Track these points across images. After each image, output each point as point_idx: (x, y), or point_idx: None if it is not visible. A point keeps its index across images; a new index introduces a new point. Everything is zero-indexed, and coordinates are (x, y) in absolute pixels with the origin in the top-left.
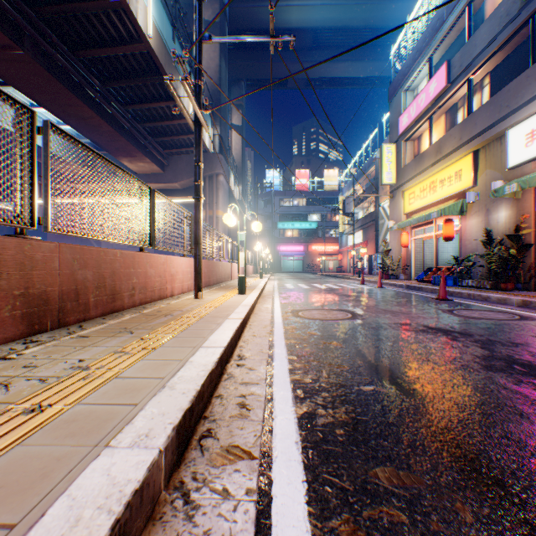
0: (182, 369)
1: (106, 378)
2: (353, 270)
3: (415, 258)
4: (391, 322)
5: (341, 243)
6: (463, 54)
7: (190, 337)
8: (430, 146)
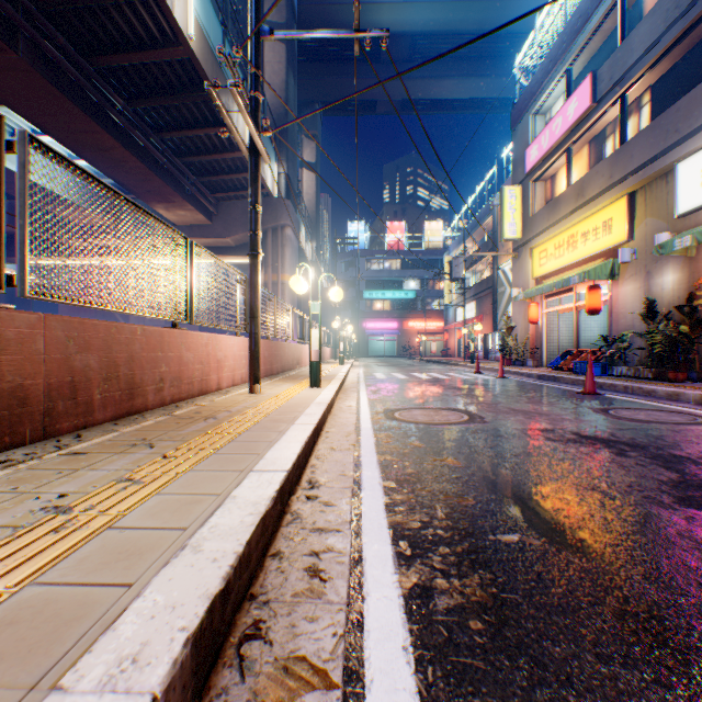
0: (219, 512)
1: (92, 531)
2: (464, 353)
3: (548, 338)
4: (526, 428)
5: (447, 318)
6: (614, 62)
7: (237, 455)
8: (569, 188)
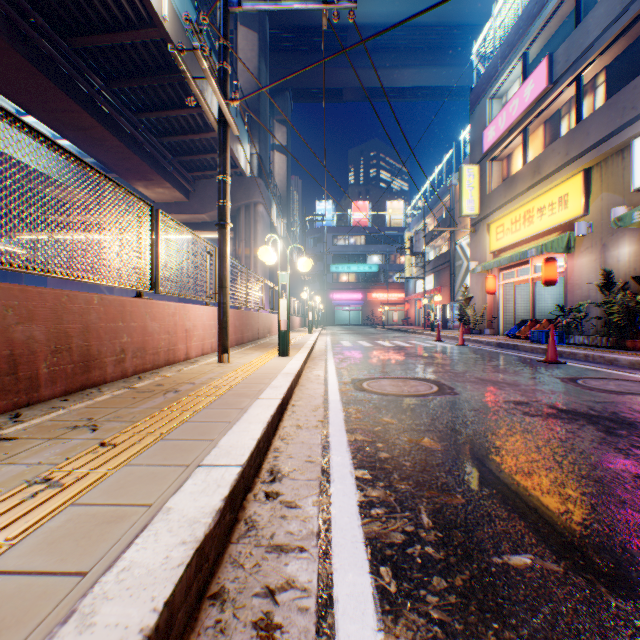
0: (140, 539)
1: None
2: (424, 322)
3: (504, 308)
4: (499, 400)
5: (407, 290)
6: (570, 44)
7: (187, 441)
8: (525, 166)
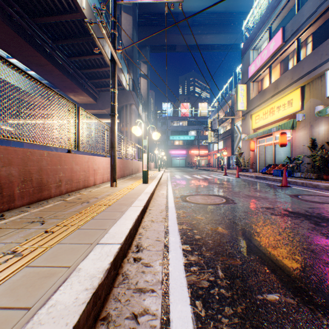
0: (62, 287)
1: None
2: (218, 165)
3: (259, 158)
4: (258, 207)
5: (209, 149)
6: (294, 21)
7: (92, 230)
8: (270, 85)
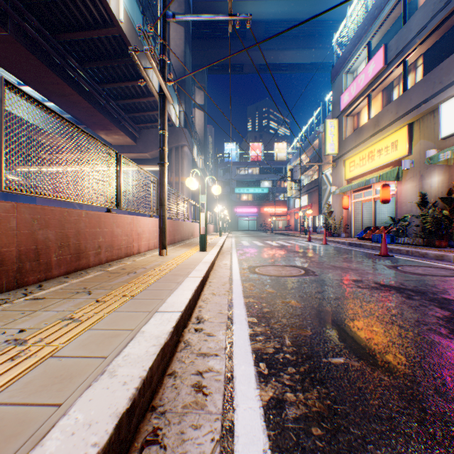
0: (131, 344)
1: (38, 359)
2: (300, 228)
3: (355, 218)
4: (343, 279)
5: (289, 205)
6: (399, 38)
7: (147, 299)
8: (369, 120)
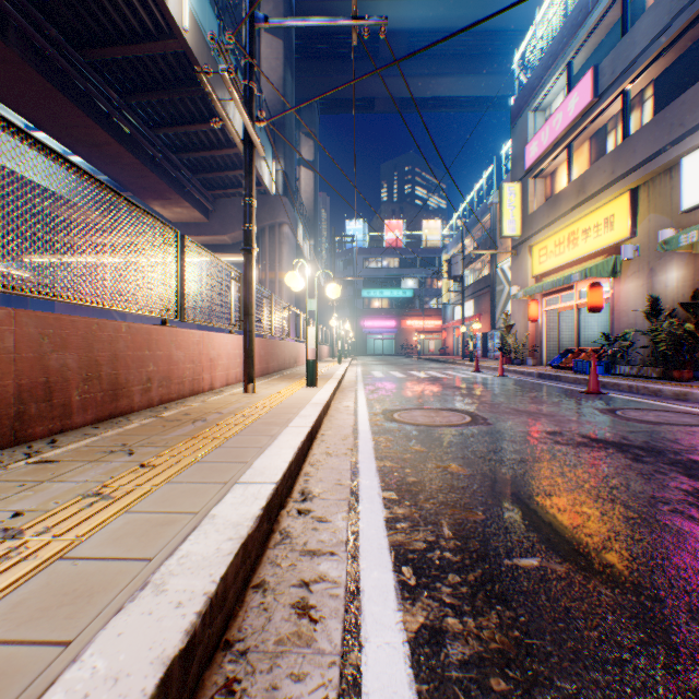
0: (193, 536)
1: (38, 563)
2: (462, 352)
3: (548, 336)
4: (532, 430)
5: (445, 316)
6: (616, 55)
7: (222, 463)
8: (570, 184)
